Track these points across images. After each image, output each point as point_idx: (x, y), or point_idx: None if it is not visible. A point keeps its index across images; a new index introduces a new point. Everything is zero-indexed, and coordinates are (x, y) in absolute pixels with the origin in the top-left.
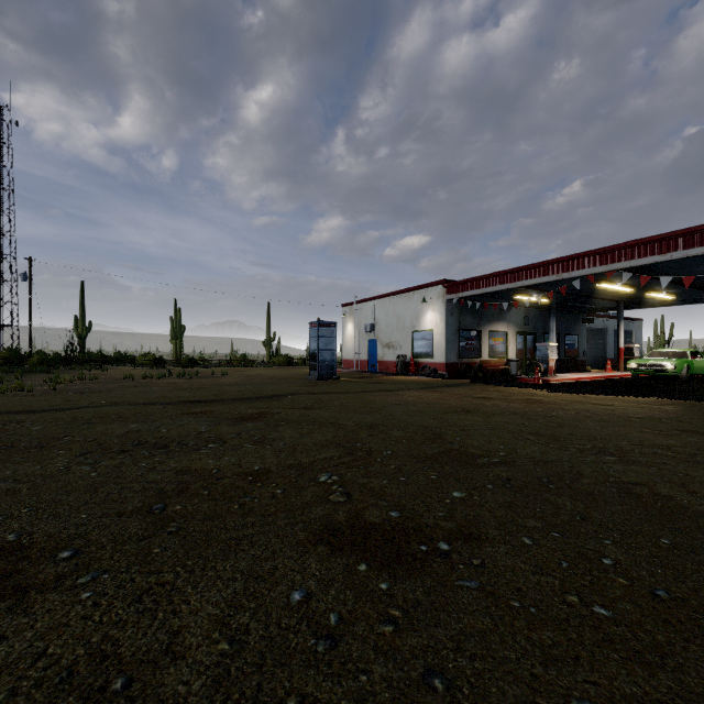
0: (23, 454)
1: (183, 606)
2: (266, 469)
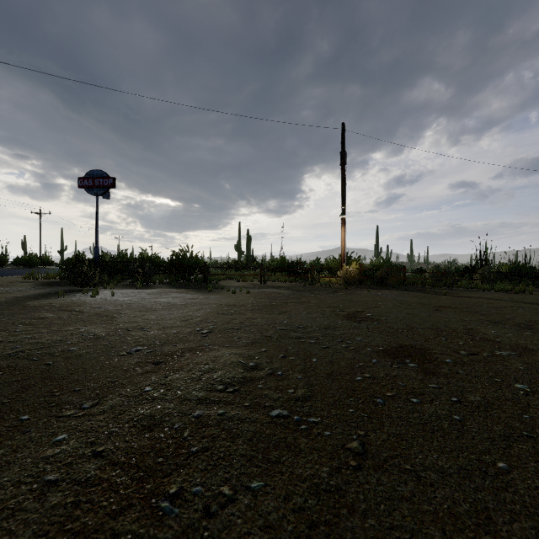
0: (468, 314)
1: (351, 330)
2: (500, 341)
